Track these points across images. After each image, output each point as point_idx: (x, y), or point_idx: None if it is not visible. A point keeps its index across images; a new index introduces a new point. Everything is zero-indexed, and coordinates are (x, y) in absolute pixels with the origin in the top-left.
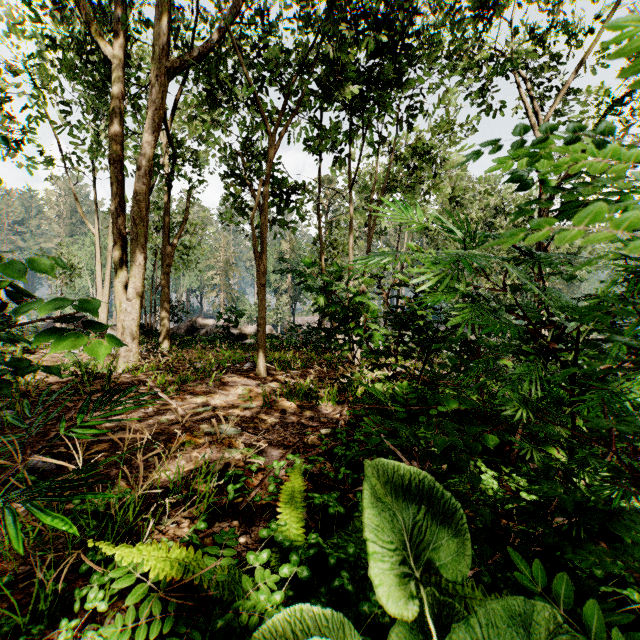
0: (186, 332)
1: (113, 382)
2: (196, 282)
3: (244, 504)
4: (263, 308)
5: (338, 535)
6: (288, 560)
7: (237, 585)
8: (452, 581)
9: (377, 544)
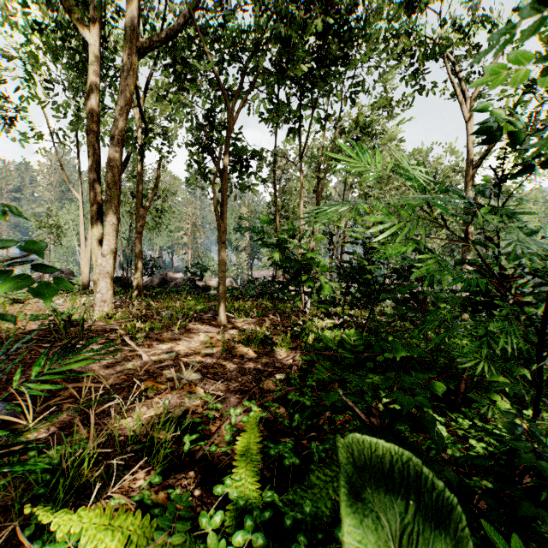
0: (158, 284)
1: (87, 329)
2: (167, 241)
3: (201, 452)
4: (223, 263)
5: (294, 491)
6: (243, 519)
7: None
8: None
9: None
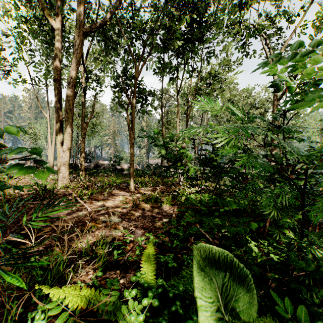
0: (93, 167)
1: (55, 194)
2: (99, 142)
3: (122, 261)
4: (133, 155)
5: (174, 279)
6: (146, 294)
7: (118, 310)
8: (246, 321)
9: (202, 299)
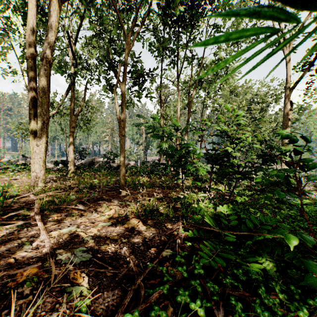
0: (89, 165)
1: (16, 201)
2: (97, 139)
3: None
4: (123, 150)
5: None
6: None
7: None
8: None
9: None
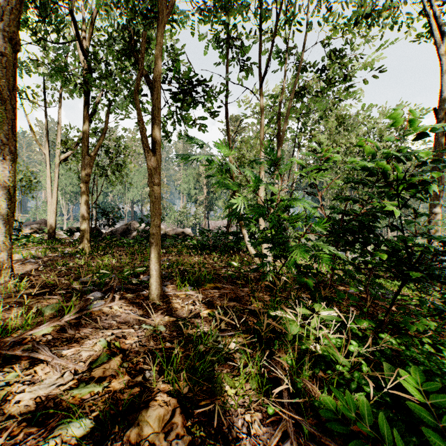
0: (122, 233)
1: None
2: (137, 196)
3: None
4: (157, 213)
5: None
6: None
7: None
8: None
9: None
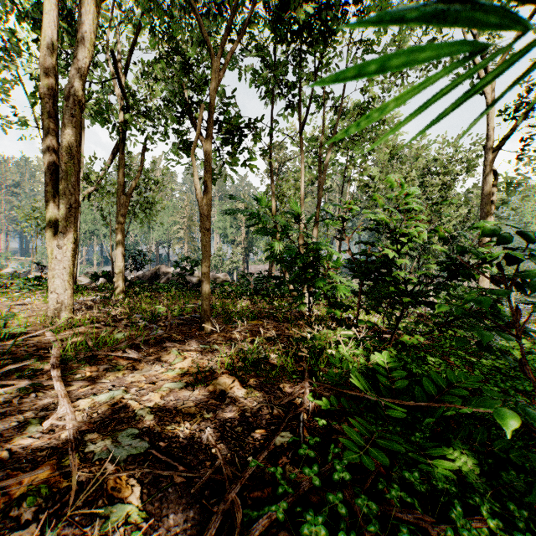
0: (150, 279)
1: (20, 344)
2: (164, 235)
3: None
4: (207, 255)
5: None
6: None
7: None
8: None
9: None
